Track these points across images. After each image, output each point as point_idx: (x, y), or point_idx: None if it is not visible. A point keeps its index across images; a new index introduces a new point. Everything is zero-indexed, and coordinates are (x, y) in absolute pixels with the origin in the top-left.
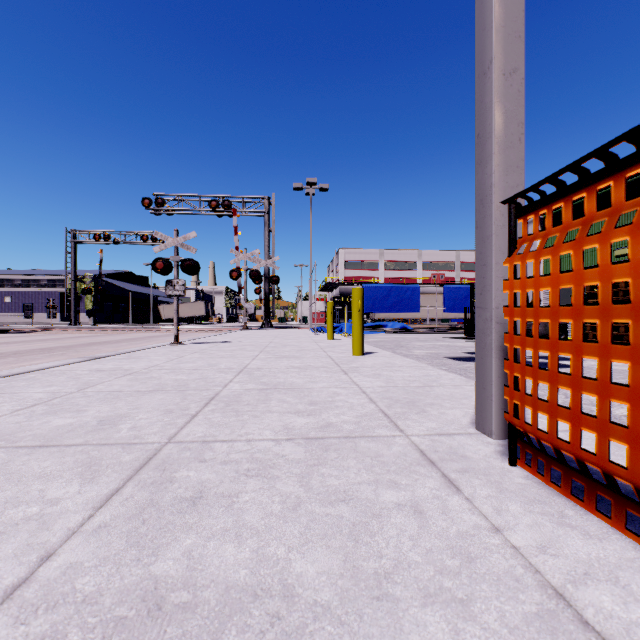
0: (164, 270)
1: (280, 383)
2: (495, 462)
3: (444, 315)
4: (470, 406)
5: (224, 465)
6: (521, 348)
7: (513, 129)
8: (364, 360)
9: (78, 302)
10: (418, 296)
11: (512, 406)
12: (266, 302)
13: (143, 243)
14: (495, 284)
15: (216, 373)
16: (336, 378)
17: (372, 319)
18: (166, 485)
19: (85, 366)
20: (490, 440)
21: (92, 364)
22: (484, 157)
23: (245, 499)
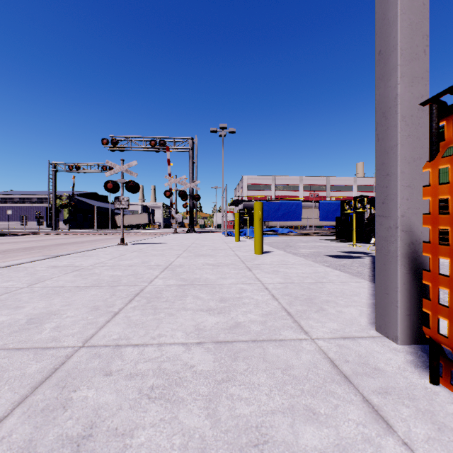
0: (113, 189)
1: (196, 279)
2: (413, 378)
3: (319, 223)
4: (362, 304)
5: (128, 380)
6: (451, 260)
7: (418, 41)
8: (264, 258)
9: (58, 214)
10: (301, 209)
11: (436, 321)
12: (190, 213)
13: (103, 171)
14: (400, 193)
15: (146, 269)
16: (242, 274)
17: (267, 226)
18: (56, 413)
19: (45, 263)
20: (396, 346)
21: (52, 261)
22: (387, 71)
23: (140, 441)
